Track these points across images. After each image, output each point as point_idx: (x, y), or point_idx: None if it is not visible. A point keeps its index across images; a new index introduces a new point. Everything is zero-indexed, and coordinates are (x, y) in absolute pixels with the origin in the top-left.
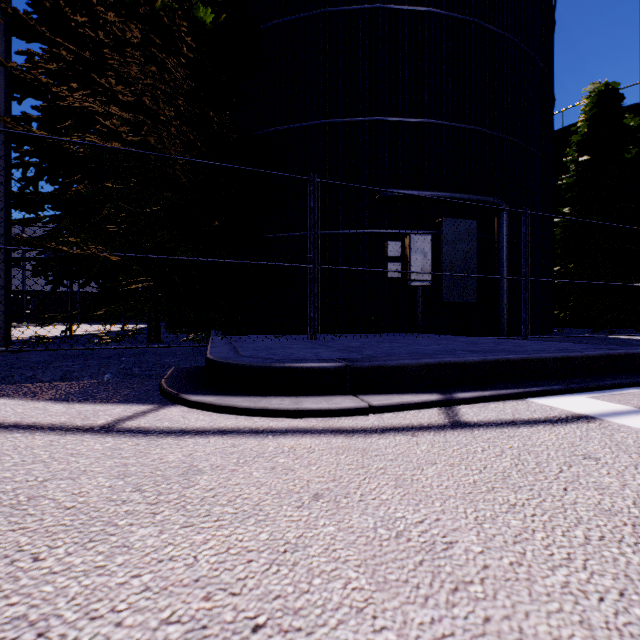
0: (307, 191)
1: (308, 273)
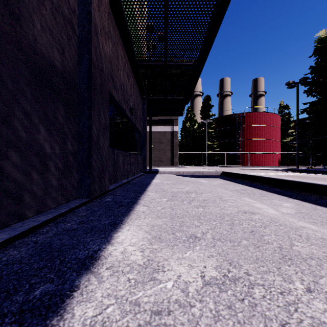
0: None
1: None
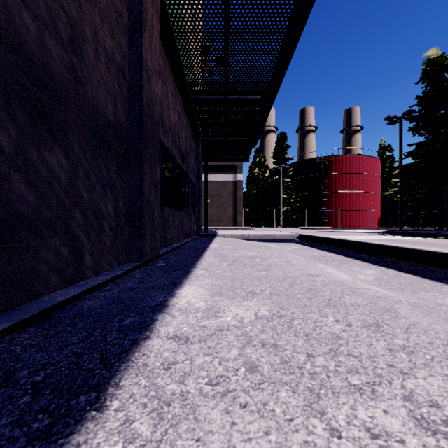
0: (445, 191)
1: (445, 213)
